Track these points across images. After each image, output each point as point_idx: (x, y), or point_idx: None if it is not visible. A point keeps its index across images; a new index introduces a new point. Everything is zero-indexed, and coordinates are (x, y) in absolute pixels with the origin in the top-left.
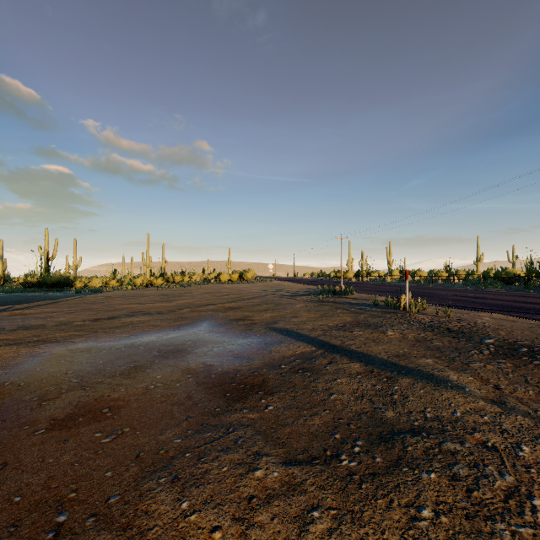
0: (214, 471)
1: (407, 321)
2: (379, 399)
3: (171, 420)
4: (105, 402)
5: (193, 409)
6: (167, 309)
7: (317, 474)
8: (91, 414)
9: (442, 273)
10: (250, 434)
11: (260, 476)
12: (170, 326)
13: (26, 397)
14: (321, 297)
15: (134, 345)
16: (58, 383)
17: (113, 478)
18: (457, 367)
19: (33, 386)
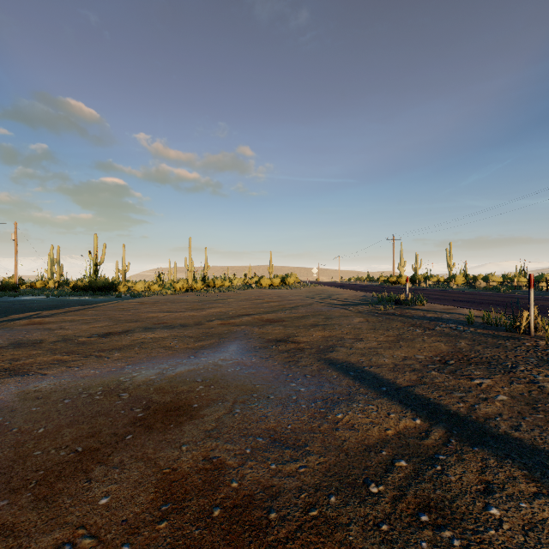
0: None
1: None
2: None
3: None
4: None
5: None
6: (195, 320)
7: None
8: None
9: (519, 278)
10: None
11: None
12: (186, 350)
13: None
14: (382, 308)
15: (118, 388)
16: None
17: None
18: None
19: None
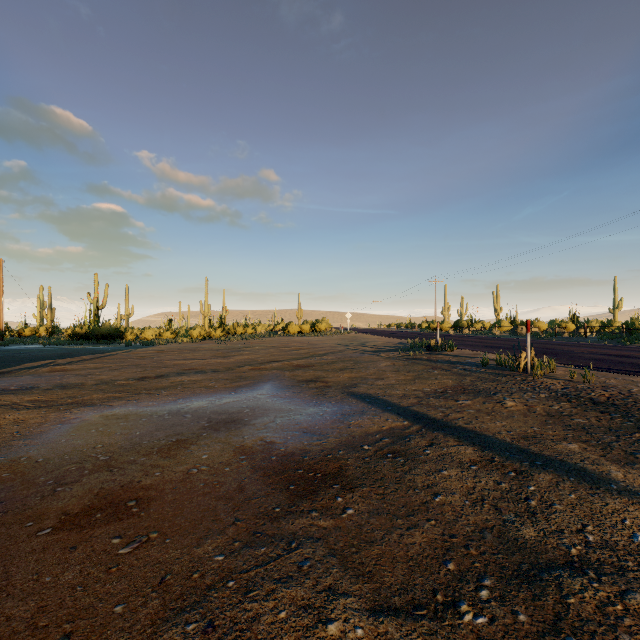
0: (267, 617)
1: (530, 388)
2: (508, 506)
3: (214, 523)
4: (133, 491)
5: (244, 508)
6: (224, 366)
7: (425, 638)
8: (113, 508)
9: (567, 324)
10: (320, 555)
11: (335, 634)
12: (226, 388)
13: (40, 479)
14: (411, 353)
15: (180, 412)
16: (82, 461)
17: (123, 617)
18: (619, 458)
19: (52, 463)
